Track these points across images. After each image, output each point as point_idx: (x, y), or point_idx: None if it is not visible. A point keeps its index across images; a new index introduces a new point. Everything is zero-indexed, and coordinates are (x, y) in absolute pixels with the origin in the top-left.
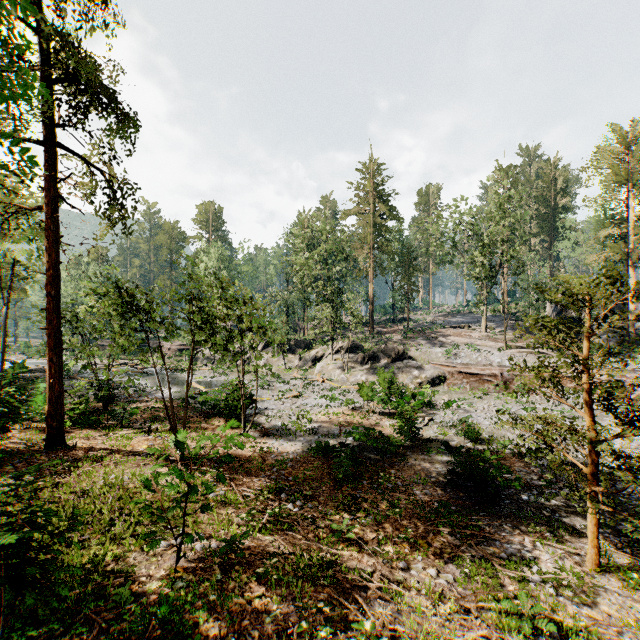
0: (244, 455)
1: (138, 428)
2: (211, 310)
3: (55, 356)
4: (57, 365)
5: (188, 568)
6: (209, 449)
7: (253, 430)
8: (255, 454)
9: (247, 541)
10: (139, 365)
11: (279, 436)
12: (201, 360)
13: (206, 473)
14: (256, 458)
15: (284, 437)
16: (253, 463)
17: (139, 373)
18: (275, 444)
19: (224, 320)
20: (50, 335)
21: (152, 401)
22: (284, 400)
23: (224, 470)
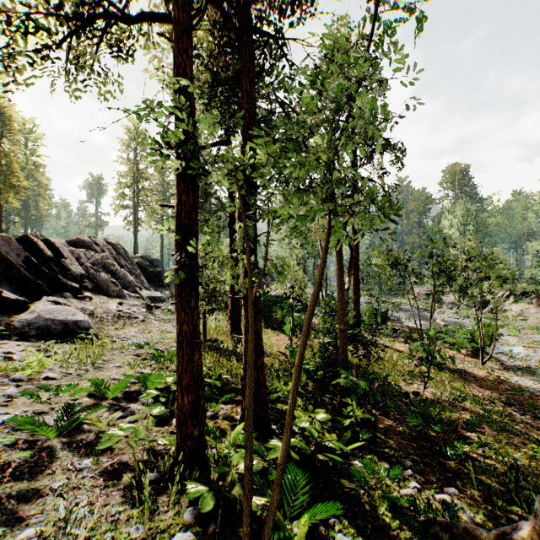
0: (479, 376)
1: (398, 339)
2: (450, 263)
3: (357, 289)
4: (357, 294)
5: (430, 397)
6: (448, 363)
7: (492, 363)
8: (490, 378)
9: (468, 404)
10: (395, 303)
11: (520, 374)
12: (446, 304)
13: (445, 374)
14: (490, 381)
15: (526, 376)
16: (487, 382)
17: (395, 308)
18: (513, 378)
19: (462, 270)
20: (354, 278)
21: (405, 327)
22: (535, 349)
23: (459, 377)
